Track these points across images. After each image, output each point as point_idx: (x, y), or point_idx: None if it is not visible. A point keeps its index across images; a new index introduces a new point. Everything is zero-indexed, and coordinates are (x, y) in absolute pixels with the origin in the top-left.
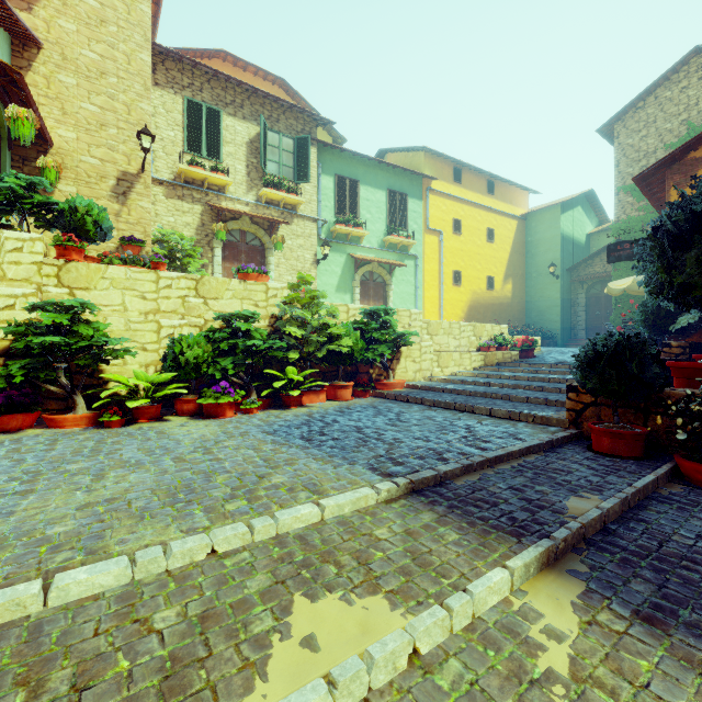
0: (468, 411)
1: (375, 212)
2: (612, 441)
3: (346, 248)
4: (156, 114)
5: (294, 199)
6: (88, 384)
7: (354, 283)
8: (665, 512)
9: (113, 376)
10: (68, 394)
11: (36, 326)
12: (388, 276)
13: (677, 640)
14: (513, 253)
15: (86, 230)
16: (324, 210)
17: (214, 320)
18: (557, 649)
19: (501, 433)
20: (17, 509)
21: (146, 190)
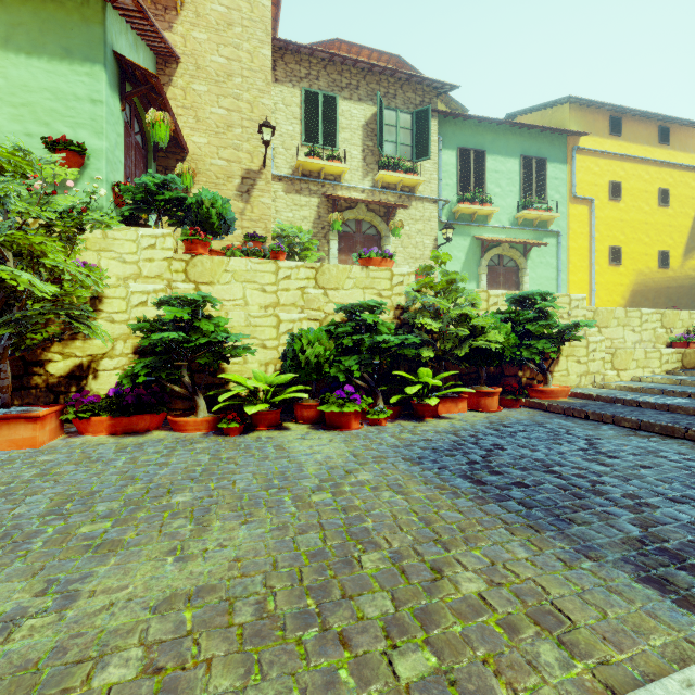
0: None
1: (506, 184)
2: None
3: (470, 230)
4: (276, 111)
5: (413, 179)
6: (211, 383)
7: (480, 269)
8: None
9: (232, 377)
10: (190, 395)
11: (164, 322)
12: (522, 259)
13: None
14: None
15: (211, 224)
16: (444, 189)
17: (334, 313)
18: None
19: None
20: (84, 588)
21: (267, 185)
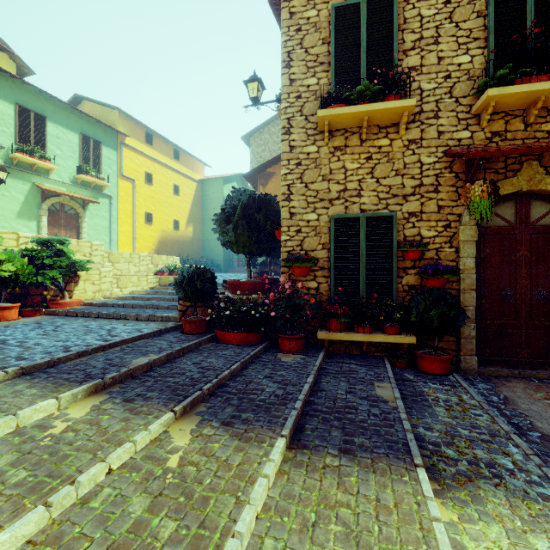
0: (123, 318)
1: (67, 150)
2: (190, 326)
3: (30, 177)
4: None
5: None
6: None
7: (41, 212)
8: (190, 356)
9: None
10: None
11: None
12: (82, 210)
13: (134, 404)
14: (194, 206)
15: None
16: (0, 134)
17: None
18: (63, 425)
19: (132, 330)
20: None
21: None
